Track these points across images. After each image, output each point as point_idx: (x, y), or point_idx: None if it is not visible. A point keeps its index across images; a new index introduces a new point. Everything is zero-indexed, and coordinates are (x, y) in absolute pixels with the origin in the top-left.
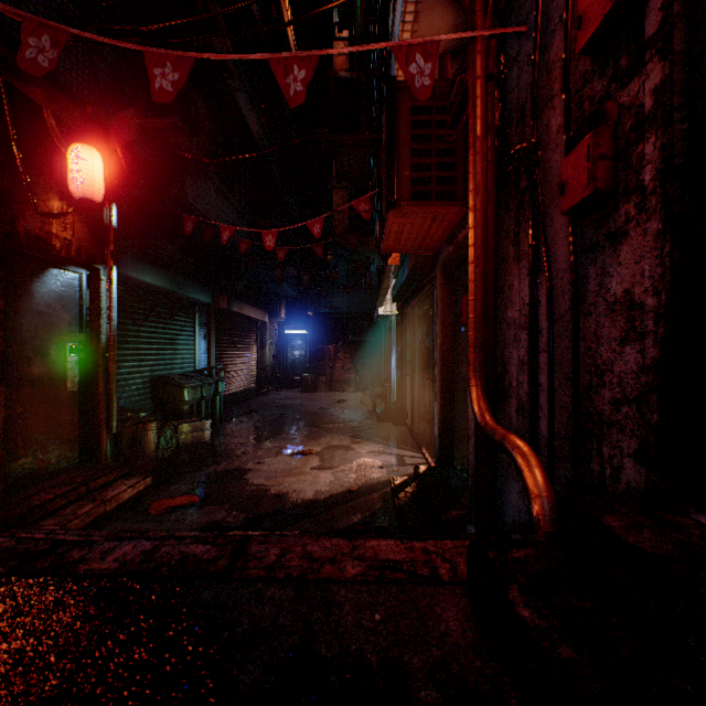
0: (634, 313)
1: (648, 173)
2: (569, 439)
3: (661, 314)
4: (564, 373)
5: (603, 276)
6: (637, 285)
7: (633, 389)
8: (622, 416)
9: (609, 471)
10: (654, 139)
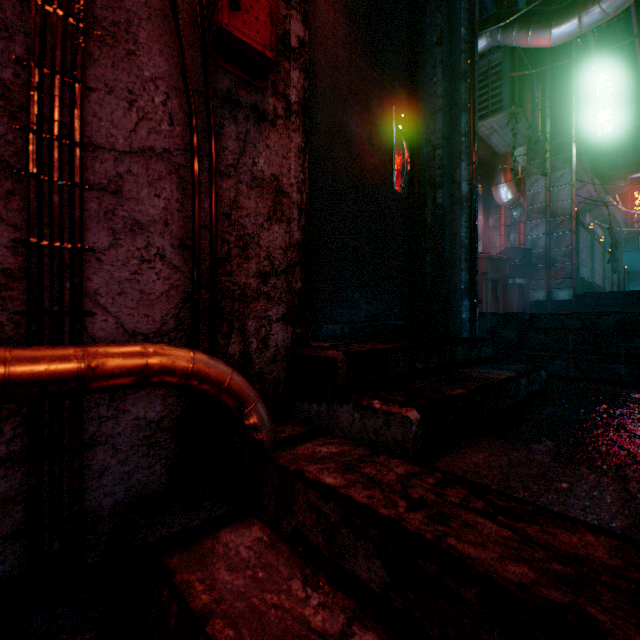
0: (284, 200)
1: (294, 96)
2: (189, 330)
3: (304, 210)
4: (175, 237)
5: (250, 146)
6: (285, 177)
7: (283, 263)
8: (272, 287)
9: (257, 344)
10: (299, 76)
